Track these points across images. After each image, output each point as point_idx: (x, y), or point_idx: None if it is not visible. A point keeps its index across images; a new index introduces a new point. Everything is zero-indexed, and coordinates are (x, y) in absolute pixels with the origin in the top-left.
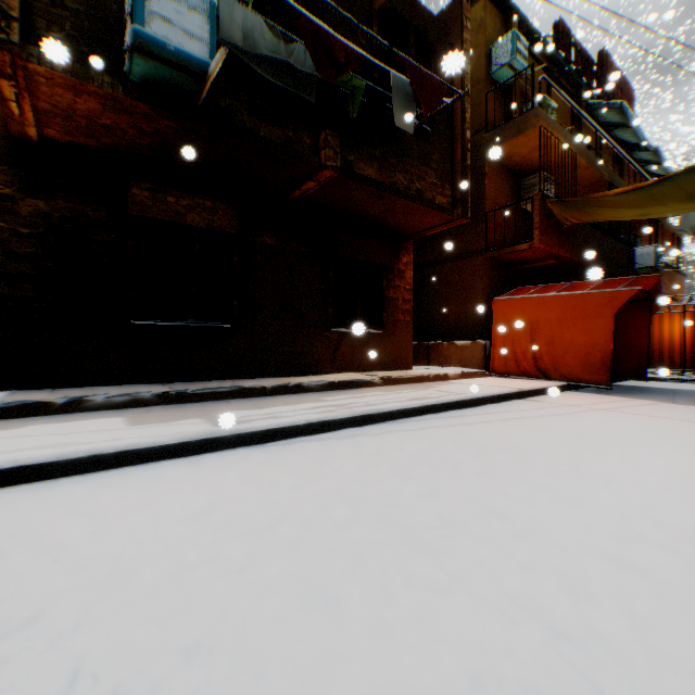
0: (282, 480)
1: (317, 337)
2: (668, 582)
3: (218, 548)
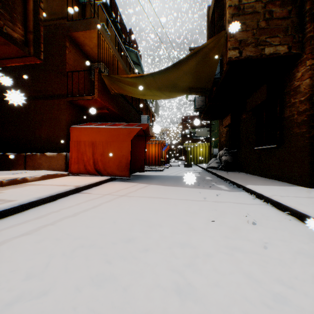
0: None
1: None
2: None
3: None
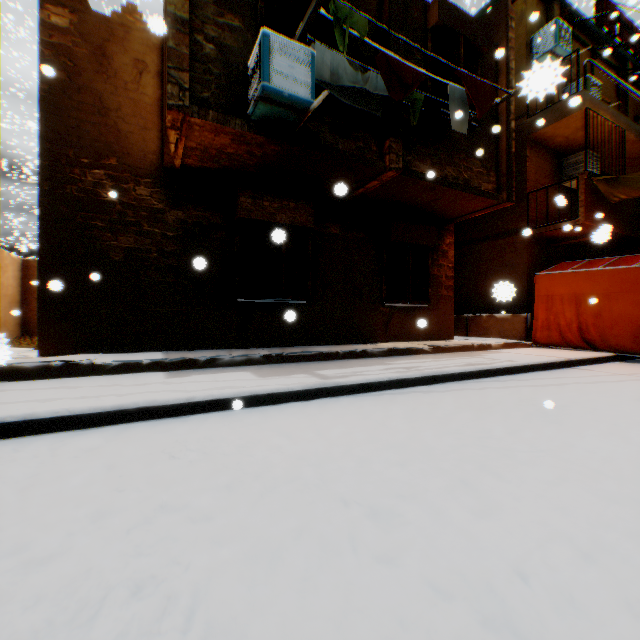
0: (391, 418)
1: (373, 311)
2: None
3: (378, 453)
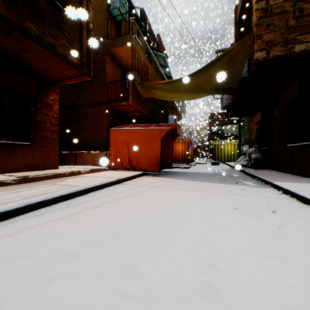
0: None
1: None
2: None
3: None
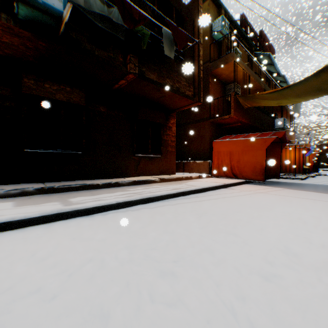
0: (96, 236)
1: (128, 158)
2: (290, 288)
3: (43, 283)
